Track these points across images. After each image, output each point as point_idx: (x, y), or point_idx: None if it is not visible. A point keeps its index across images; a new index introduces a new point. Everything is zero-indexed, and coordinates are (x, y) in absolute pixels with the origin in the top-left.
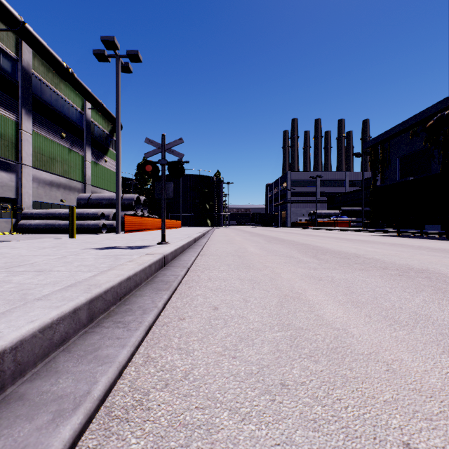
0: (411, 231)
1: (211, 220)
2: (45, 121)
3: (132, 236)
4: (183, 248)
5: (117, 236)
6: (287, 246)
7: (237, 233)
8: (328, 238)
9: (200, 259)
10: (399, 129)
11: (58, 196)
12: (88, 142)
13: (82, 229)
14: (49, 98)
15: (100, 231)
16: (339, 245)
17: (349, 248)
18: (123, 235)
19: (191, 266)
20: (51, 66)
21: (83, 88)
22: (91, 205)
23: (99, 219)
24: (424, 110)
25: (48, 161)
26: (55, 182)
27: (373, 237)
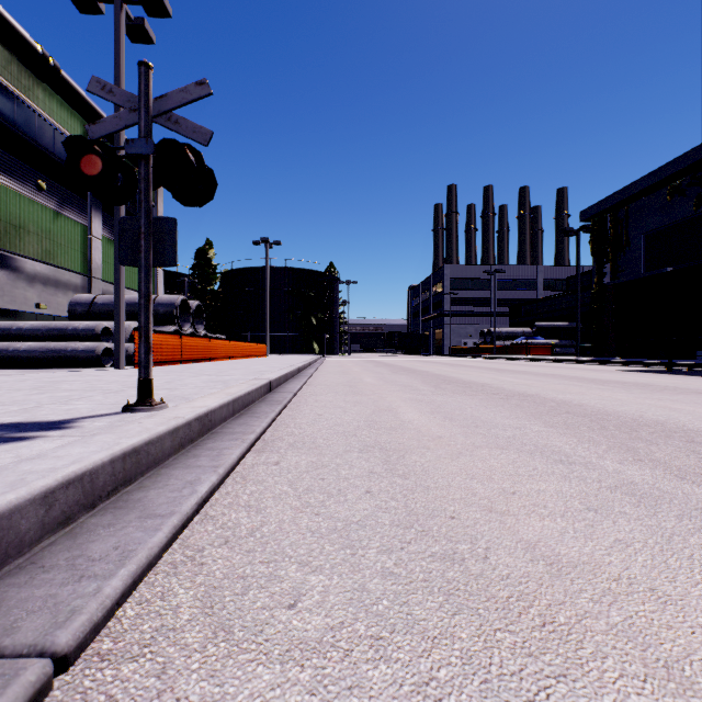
0: (686, 362)
1: (320, 344)
2: (2, 155)
3: (128, 377)
4: (205, 424)
5: (92, 377)
6: (494, 402)
7: (365, 367)
8: (548, 377)
9: (241, 481)
10: (649, 183)
11: (31, 297)
12: (94, 202)
13: (62, 359)
14: (11, 113)
15: (99, 364)
16: (607, 397)
17: (657, 410)
18: (117, 373)
19: (159, 558)
20: (10, 47)
21: (81, 98)
22: (96, 314)
23: (99, 339)
24: (699, 146)
25: (7, 230)
26: (25, 272)
27: (631, 375)
